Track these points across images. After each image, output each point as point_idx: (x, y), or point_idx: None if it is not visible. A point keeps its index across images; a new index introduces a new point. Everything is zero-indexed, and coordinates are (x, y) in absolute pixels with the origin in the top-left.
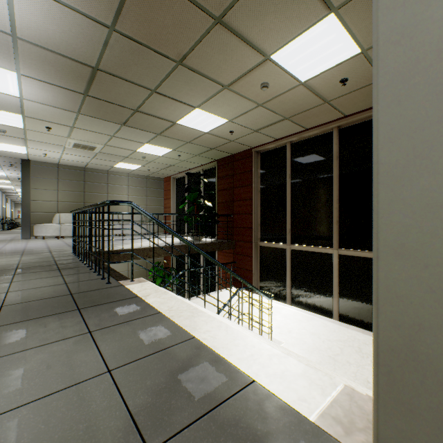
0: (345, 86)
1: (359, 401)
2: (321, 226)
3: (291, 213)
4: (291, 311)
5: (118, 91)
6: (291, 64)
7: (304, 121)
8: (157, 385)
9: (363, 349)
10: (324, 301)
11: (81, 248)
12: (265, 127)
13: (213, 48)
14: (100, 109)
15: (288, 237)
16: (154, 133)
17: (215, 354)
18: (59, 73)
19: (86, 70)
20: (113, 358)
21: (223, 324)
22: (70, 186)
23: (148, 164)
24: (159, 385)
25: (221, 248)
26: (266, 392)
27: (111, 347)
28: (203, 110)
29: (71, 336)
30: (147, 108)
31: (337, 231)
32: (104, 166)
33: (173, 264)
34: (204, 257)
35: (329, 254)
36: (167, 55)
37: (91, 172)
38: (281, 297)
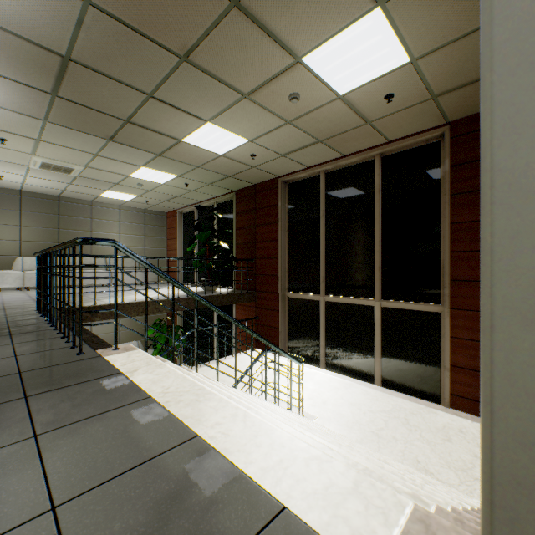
0: (390, 104)
1: (439, 531)
2: (361, 273)
3: (326, 257)
4: (326, 376)
5: (101, 93)
6: (327, 71)
7: (341, 145)
8: (131, 531)
9: (411, 421)
10: (364, 363)
11: (46, 303)
12: (294, 151)
13: (229, 42)
14: (76, 117)
15: (322, 286)
16: (152, 153)
17: (227, 462)
18: (12, 61)
19: (52, 59)
20: (64, 482)
21: (240, 411)
22: (38, 220)
23: (146, 194)
24: (134, 531)
25: (240, 301)
26: (304, 529)
27: (64, 461)
28: (217, 125)
29: (2, 444)
30: (141, 118)
31: (379, 279)
32: (86, 195)
33: (179, 322)
34: (217, 313)
35: (370, 306)
36: (167, 47)
37: (68, 202)
38: (313, 359)
